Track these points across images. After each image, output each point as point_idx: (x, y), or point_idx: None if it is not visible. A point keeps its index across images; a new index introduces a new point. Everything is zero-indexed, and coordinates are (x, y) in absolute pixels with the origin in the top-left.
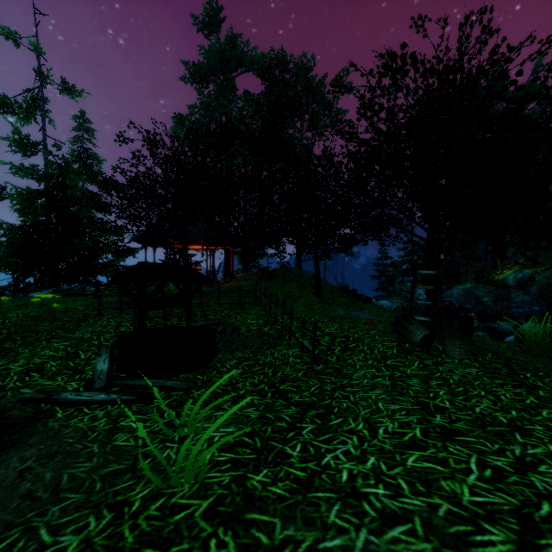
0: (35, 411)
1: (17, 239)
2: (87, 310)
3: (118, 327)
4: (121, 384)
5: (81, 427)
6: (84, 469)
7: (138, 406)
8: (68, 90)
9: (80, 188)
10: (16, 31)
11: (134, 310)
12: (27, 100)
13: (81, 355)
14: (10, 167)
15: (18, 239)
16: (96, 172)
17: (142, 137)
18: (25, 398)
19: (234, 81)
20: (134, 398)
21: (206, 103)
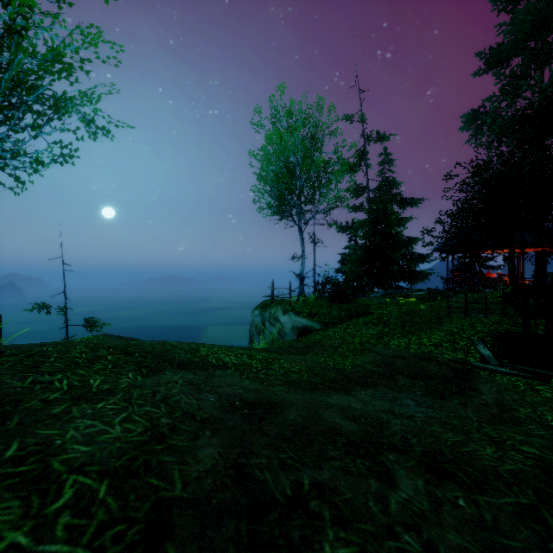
0: (465, 368)
1: (358, 257)
2: (433, 311)
3: (473, 327)
4: (510, 366)
5: (506, 382)
6: (537, 400)
7: (539, 382)
8: (380, 138)
9: (397, 214)
10: (352, 114)
11: (522, 318)
12: (359, 159)
13: (459, 342)
14: (348, 208)
15: (359, 257)
16: (396, 195)
17: (466, 168)
18: (452, 360)
19: (552, 41)
20: (532, 376)
21: (514, 91)
